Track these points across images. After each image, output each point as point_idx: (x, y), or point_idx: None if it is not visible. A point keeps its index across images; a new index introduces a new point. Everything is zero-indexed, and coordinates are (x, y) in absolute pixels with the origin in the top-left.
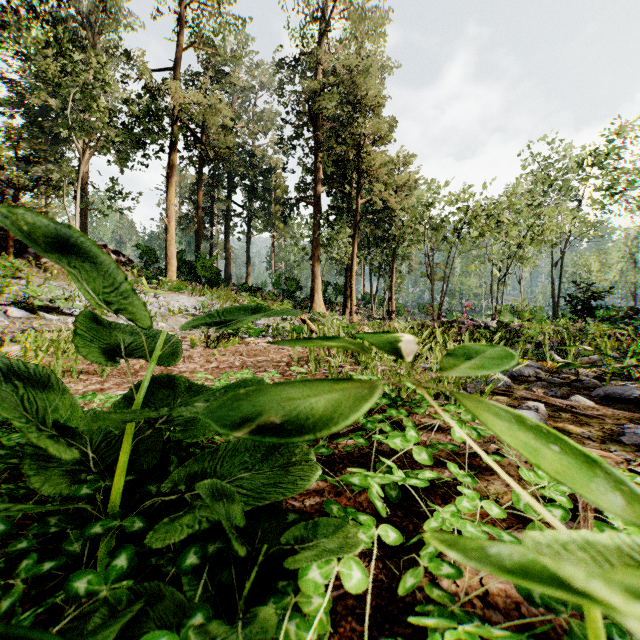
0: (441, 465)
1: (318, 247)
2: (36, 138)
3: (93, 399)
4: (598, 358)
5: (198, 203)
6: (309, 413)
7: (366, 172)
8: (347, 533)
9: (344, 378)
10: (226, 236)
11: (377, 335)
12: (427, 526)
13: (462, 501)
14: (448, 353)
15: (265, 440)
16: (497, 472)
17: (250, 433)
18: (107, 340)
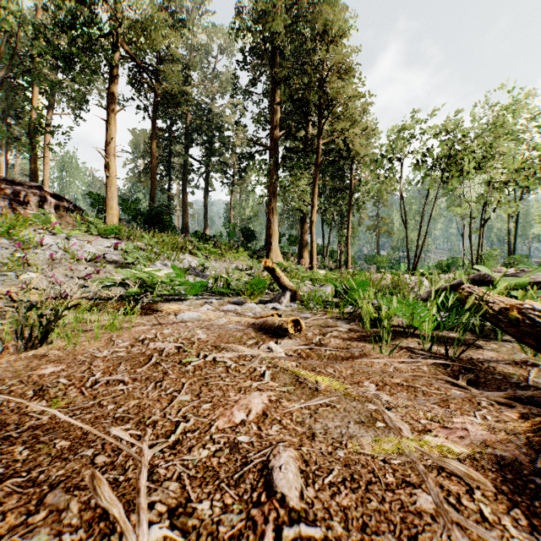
0: None
1: (275, 193)
2: None
3: None
4: None
5: (152, 151)
6: None
7: (330, 105)
8: None
9: None
10: (183, 189)
11: None
12: None
13: None
14: None
15: None
16: None
17: None
18: None
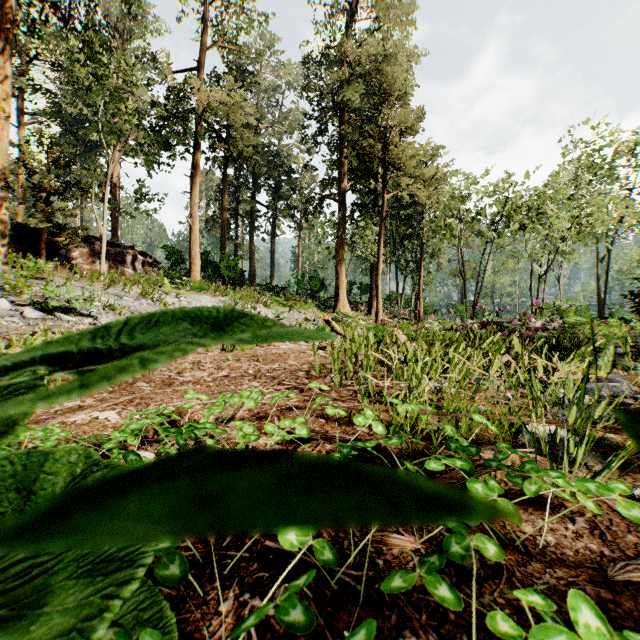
0: None
1: (342, 245)
2: (72, 146)
3: (23, 438)
4: None
5: (222, 204)
6: None
7: (393, 165)
8: None
9: None
10: (250, 236)
11: None
12: None
13: None
14: None
15: None
16: None
17: None
18: None
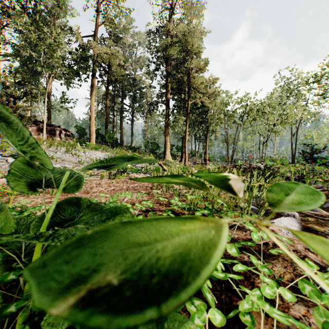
0: (241, 252)
1: (168, 126)
2: (25, 72)
3: (40, 208)
4: (322, 185)
5: (106, 104)
6: (149, 269)
7: (193, 87)
8: (187, 328)
9: (187, 217)
10: (121, 121)
11: (208, 174)
12: (241, 307)
13: (265, 288)
14: (267, 189)
15: (84, 326)
16: (277, 257)
17: (68, 310)
18: (31, 177)
